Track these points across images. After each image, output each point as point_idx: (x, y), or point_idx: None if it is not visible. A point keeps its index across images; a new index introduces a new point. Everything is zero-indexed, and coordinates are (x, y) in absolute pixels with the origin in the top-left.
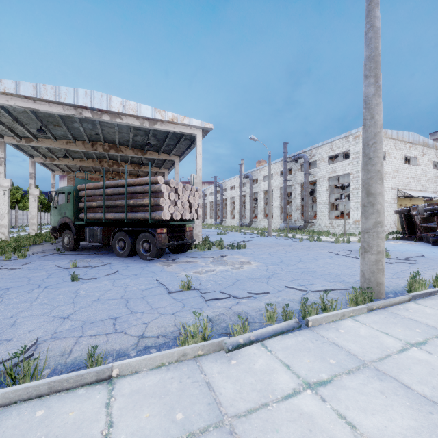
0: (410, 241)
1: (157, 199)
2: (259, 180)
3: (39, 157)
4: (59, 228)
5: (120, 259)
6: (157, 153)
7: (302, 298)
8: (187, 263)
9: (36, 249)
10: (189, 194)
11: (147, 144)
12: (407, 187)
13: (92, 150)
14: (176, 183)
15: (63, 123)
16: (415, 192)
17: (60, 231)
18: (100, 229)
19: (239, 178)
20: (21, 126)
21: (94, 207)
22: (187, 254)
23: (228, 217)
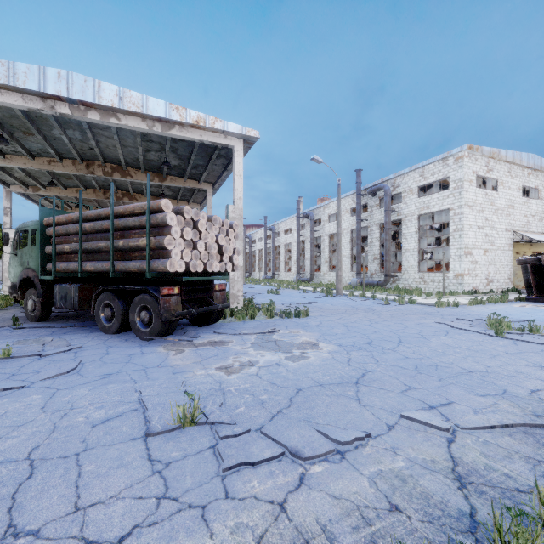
0: (542, 303)
1: (161, 238)
2: (323, 220)
3: (17, 185)
4: (21, 286)
5: (104, 338)
6: (181, 179)
7: (451, 455)
8: (211, 345)
9: None
10: (219, 232)
11: (164, 163)
12: (526, 229)
13: (87, 173)
14: (196, 213)
15: (35, 128)
16: (537, 235)
17: (23, 291)
18: (75, 288)
19: (296, 219)
20: None
21: (67, 252)
22: (216, 328)
23: (283, 269)
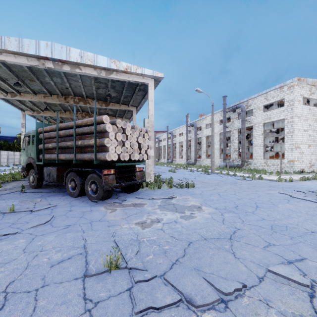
0: None
1: (102, 139)
2: (202, 127)
3: (28, 111)
4: (27, 168)
5: (70, 200)
6: (118, 104)
7: (315, 311)
8: (133, 206)
9: (10, 185)
10: (139, 135)
11: (107, 95)
12: None
13: (65, 102)
14: (124, 123)
15: (35, 77)
16: None
17: (27, 170)
18: (54, 169)
19: (186, 127)
20: (2, 81)
21: (50, 148)
22: (137, 194)
23: (177, 157)
